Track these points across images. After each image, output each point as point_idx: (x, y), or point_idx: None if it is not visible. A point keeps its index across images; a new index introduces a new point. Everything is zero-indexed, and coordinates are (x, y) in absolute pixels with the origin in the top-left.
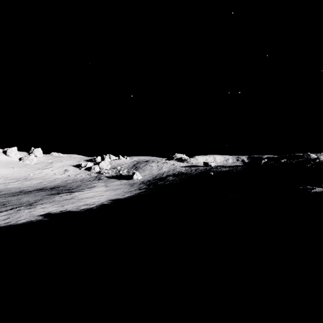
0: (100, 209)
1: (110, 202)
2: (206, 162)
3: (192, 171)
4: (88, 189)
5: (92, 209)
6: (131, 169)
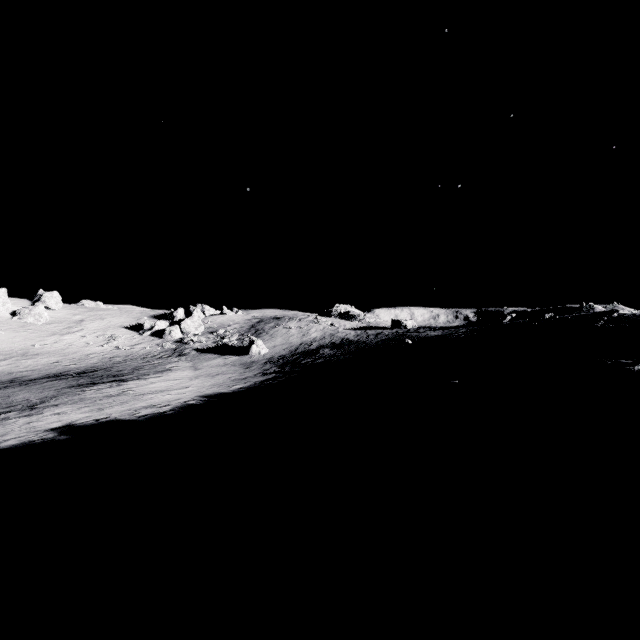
0: (181, 414)
1: (203, 400)
2: (397, 320)
3: (370, 338)
4: (157, 374)
5: (164, 416)
6: (248, 335)
